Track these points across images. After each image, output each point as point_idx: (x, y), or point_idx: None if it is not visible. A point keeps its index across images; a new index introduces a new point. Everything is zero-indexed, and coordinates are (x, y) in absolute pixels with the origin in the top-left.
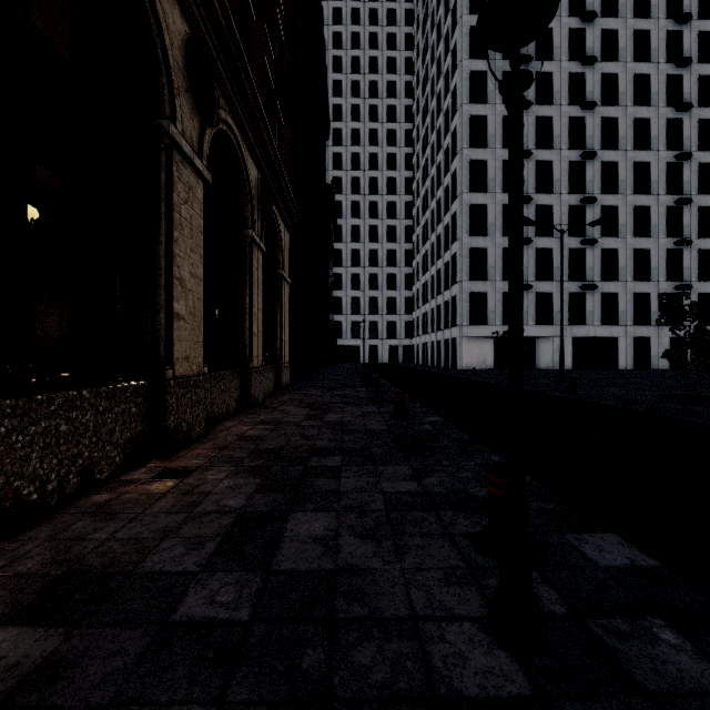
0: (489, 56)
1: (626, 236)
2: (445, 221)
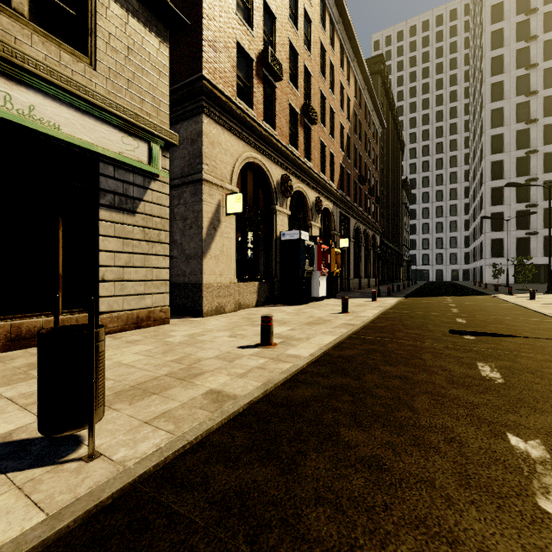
0: (505, 97)
1: None
2: (480, 194)
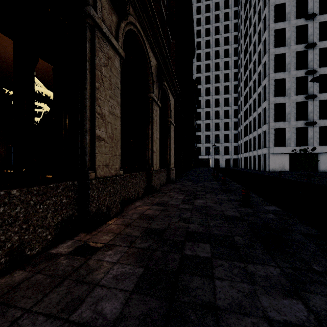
0: None
1: None
2: (258, 91)
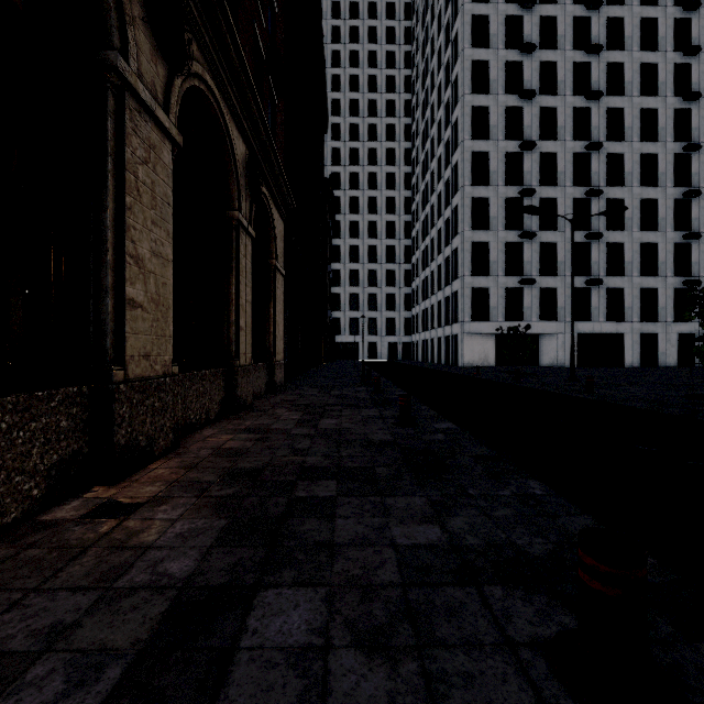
0: (492, 45)
1: (632, 230)
2: (446, 215)
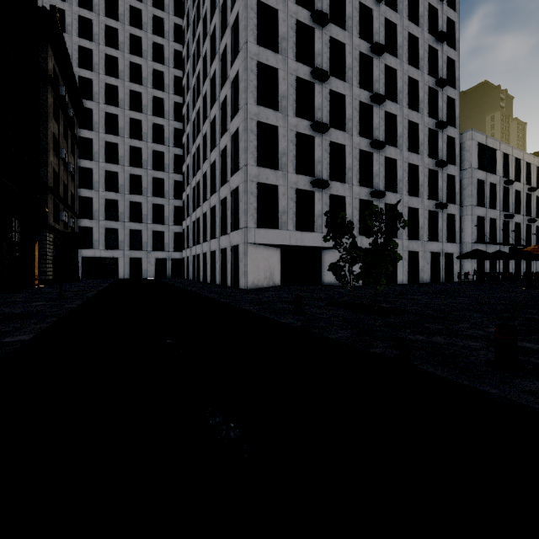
0: None
1: (403, 148)
2: (222, 96)
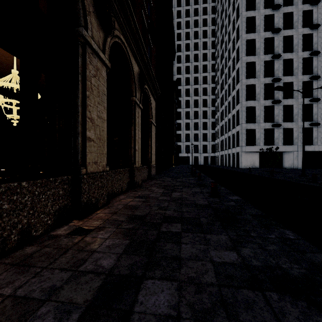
0: (257, 8)
1: None
2: (232, 94)
